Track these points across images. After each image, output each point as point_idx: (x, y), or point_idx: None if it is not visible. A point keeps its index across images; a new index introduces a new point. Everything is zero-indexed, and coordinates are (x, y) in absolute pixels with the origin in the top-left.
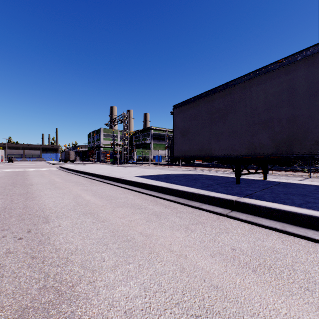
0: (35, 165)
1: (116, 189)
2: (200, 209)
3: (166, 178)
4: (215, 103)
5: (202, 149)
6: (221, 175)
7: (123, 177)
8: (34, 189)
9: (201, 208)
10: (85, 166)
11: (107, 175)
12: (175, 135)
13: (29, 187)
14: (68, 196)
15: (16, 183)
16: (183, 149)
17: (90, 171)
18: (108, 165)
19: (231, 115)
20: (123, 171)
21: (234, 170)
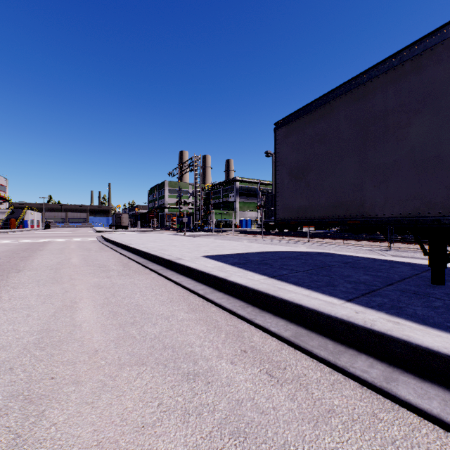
0: (73, 233)
1: (160, 285)
2: (392, 400)
3: (263, 263)
4: (373, 101)
5: (339, 203)
6: (369, 255)
7: (181, 259)
8: (10, 281)
9: (399, 399)
10: (137, 235)
11: (155, 254)
12: (278, 179)
13: (7, 277)
14: (47, 307)
15: (2, 265)
16: (296, 205)
17: (134, 245)
18: (170, 234)
19: (420, 120)
20: (187, 244)
21: (427, 251)
